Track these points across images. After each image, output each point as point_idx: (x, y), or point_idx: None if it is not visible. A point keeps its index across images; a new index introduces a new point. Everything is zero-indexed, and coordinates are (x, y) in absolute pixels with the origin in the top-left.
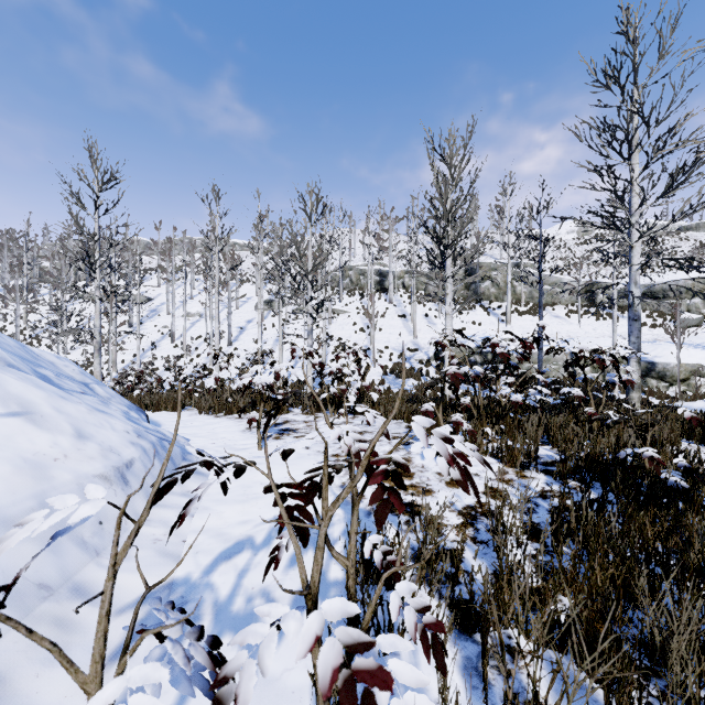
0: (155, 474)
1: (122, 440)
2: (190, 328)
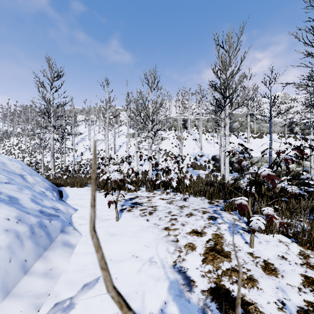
0: (23, 256)
1: None
2: (97, 146)
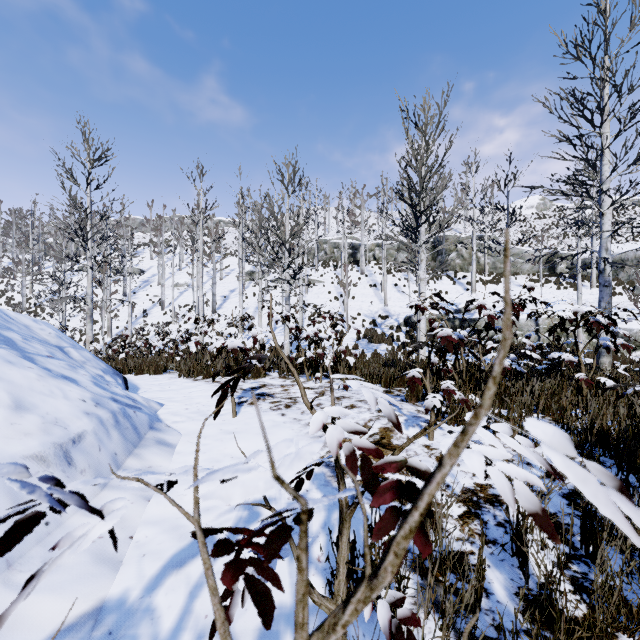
0: (112, 448)
1: (75, 409)
2: (178, 297)
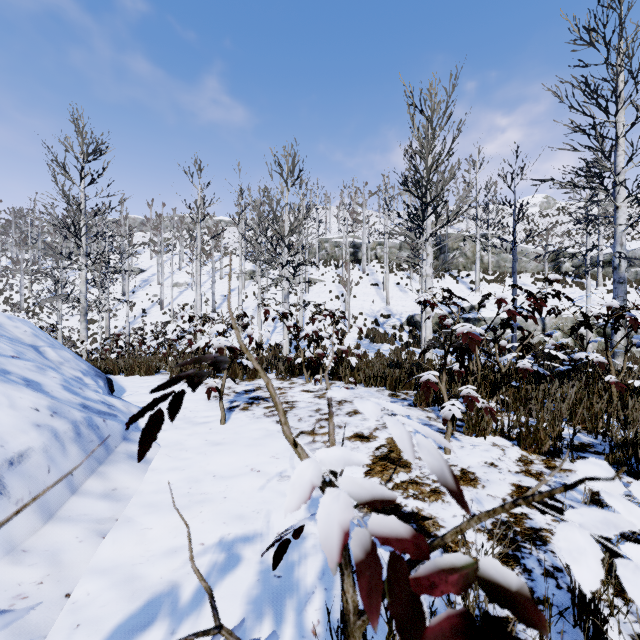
0: (67, 467)
1: (21, 421)
2: (177, 297)
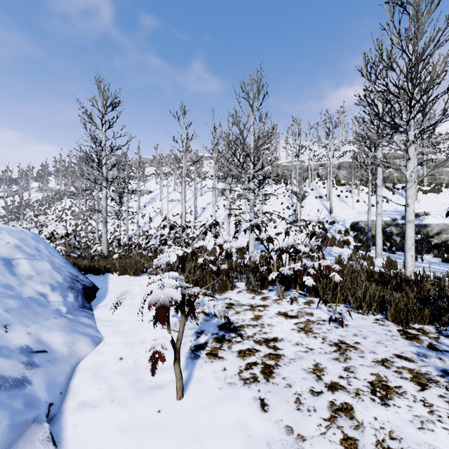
0: None
1: None
2: (172, 209)
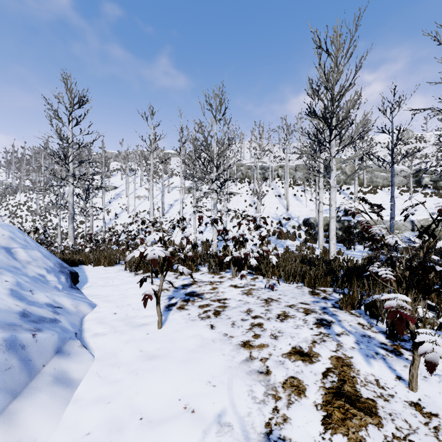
0: None
1: None
2: (139, 205)
